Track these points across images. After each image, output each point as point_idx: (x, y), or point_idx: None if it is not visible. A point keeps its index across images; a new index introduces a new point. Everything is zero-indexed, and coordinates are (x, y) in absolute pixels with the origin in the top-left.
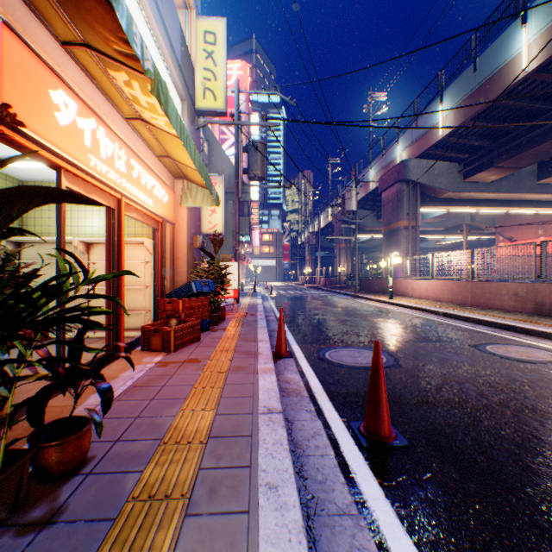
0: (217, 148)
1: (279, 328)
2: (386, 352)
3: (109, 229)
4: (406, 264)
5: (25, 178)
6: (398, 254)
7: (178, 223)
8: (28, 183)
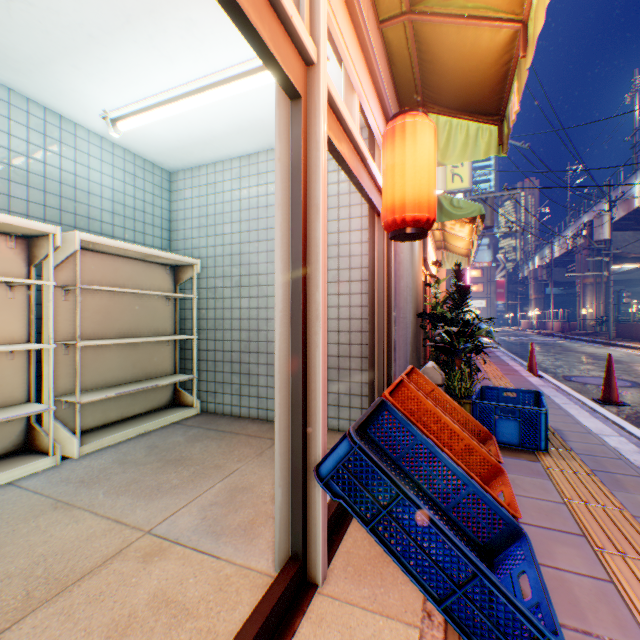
0: None
1: (529, 356)
2: (632, 381)
3: None
4: None
5: None
6: None
7: None
8: None
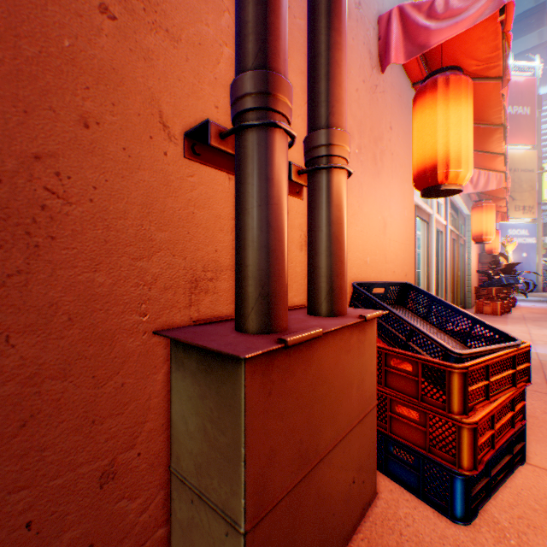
0: None
1: None
2: None
3: None
4: None
5: None
6: None
7: None
8: None
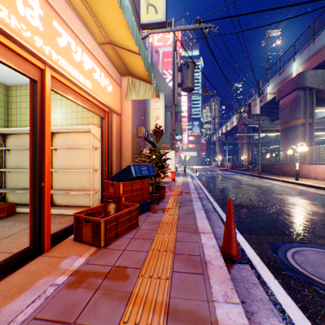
0: (160, 78)
1: (227, 222)
2: None
3: (33, 105)
4: (303, 152)
5: (8, 83)
6: (296, 145)
7: (123, 115)
8: (12, 87)
